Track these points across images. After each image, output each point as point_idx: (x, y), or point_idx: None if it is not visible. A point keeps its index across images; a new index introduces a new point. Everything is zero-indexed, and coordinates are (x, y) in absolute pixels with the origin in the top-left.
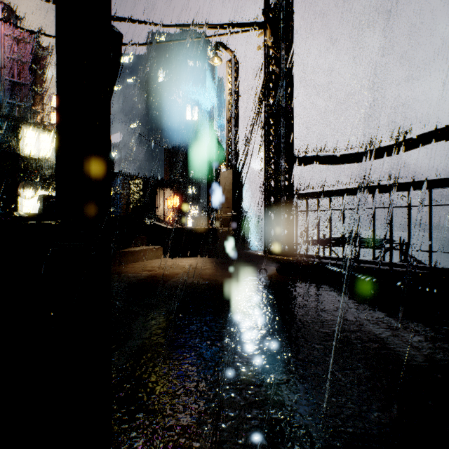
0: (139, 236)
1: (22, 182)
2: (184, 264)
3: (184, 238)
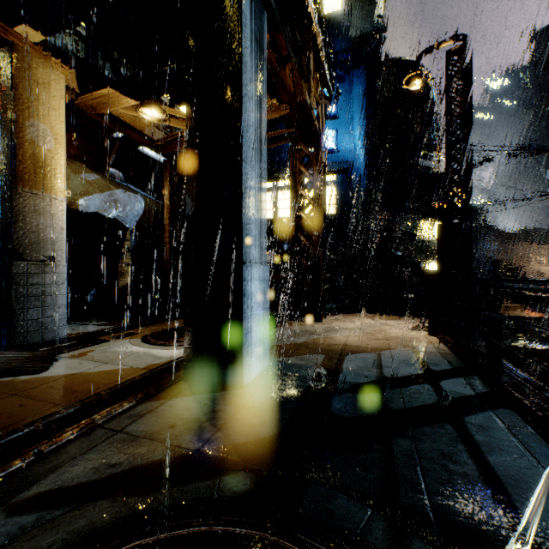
0: (511, 298)
1: (425, 257)
2: (538, 315)
3: (544, 301)
